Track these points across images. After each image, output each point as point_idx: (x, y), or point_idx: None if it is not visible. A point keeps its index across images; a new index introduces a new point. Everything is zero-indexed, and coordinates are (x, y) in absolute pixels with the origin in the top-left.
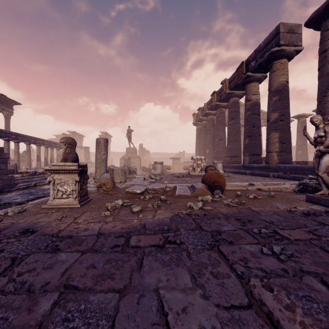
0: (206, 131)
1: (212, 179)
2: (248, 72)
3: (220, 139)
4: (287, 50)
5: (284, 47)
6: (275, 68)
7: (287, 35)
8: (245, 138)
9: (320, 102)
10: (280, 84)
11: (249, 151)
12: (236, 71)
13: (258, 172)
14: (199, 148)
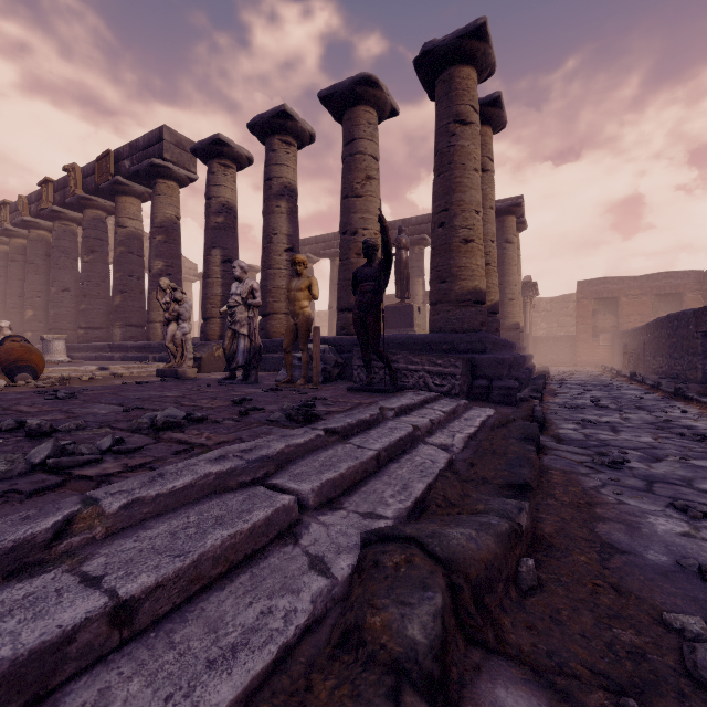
0: (27, 266)
1: (13, 357)
2: (118, 175)
3: (64, 289)
4: (176, 172)
5: (171, 165)
6: (160, 190)
7: (175, 148)
8: (115, 294)
9: (205, 261)
10: (167, 218)
11: (123, 318)
12: (97, 160)
13: (134, 355)
14: (5, 304)
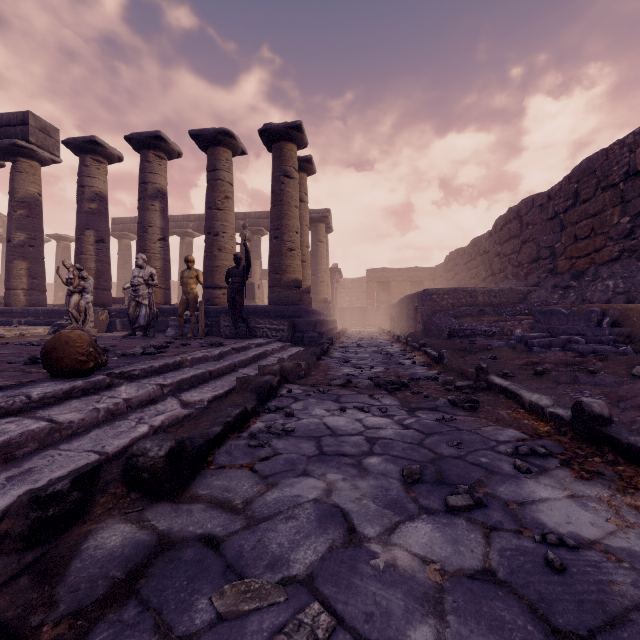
0: None
1: None
2: None
3: None
4: (41, 154)
5: (36, 148)
6: (22, 167)
7: (40, 133)
8: None
9: (78, 239)
10: (30, 195)
11: None
12: None
13: None
14: None
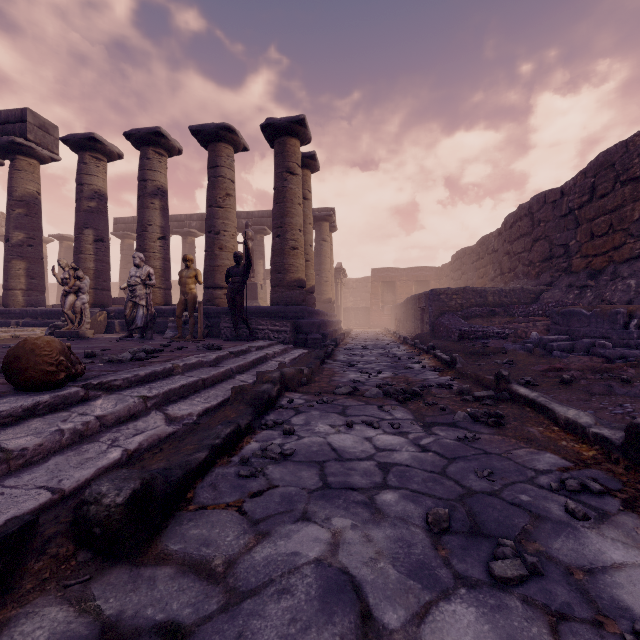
0: None
1: None
2: None
3: None
4: (39, 152)
5: (35, 145)
6: (20, 165)
7: (38, 130)
8: None
9: (77, 238)
10: (28, 193)
11: None
12: None
13: None
14: None
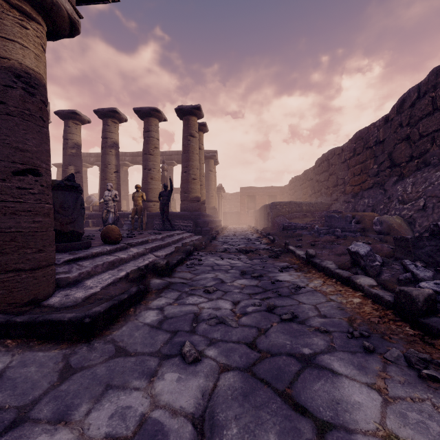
0: None
1: None
2: None
3: None
4: None
5: None
6: None
7: None
8: None
9: (64, 171)
10: None
11: None
12: None
13: None
14: None
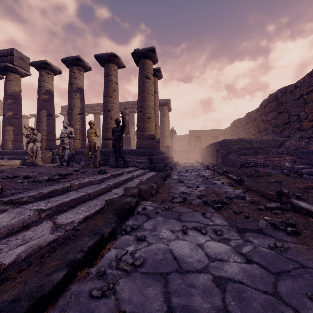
0: None
1: None
2: None
3: None
4: (20, 71)
5: (17, 67)
6: (10, 78)
7: (19, 60)
8: None
9: (38, 114)
10: (14, 92)
11: None
12: None
13: None
14: None
